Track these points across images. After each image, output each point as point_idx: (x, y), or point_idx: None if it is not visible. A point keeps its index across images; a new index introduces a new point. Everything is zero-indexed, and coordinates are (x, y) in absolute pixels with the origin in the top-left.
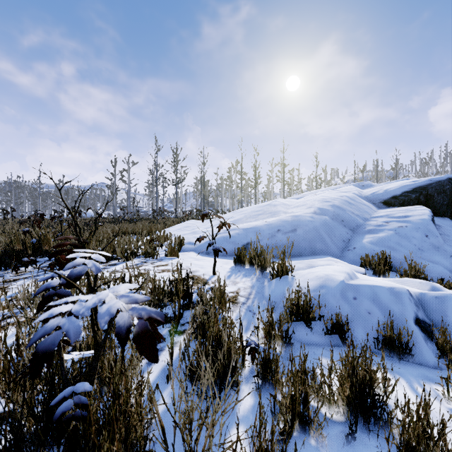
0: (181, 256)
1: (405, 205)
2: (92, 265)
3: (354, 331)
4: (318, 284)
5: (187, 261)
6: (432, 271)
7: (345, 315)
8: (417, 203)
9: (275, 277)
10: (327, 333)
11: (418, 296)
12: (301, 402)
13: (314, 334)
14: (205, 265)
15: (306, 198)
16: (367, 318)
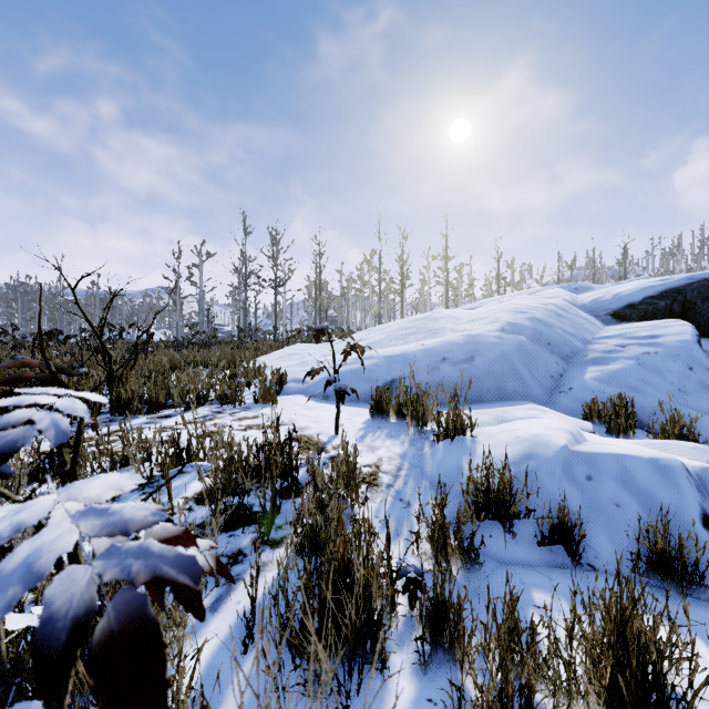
0: (282, 401)
1: (649, 319)
2: (49, 426)
3: (593, 539)
4: (520, 451)
5: (291, 411)
6: (704, 428)
7: (572, 509)
8: (667, 315)
9: (442, 438)
10: (542, 543)
11: (699, 473)
12: (514, 700)
13: (519, 544)
14: (322, 417)
15: (487, 308)
16: (614, 515)
